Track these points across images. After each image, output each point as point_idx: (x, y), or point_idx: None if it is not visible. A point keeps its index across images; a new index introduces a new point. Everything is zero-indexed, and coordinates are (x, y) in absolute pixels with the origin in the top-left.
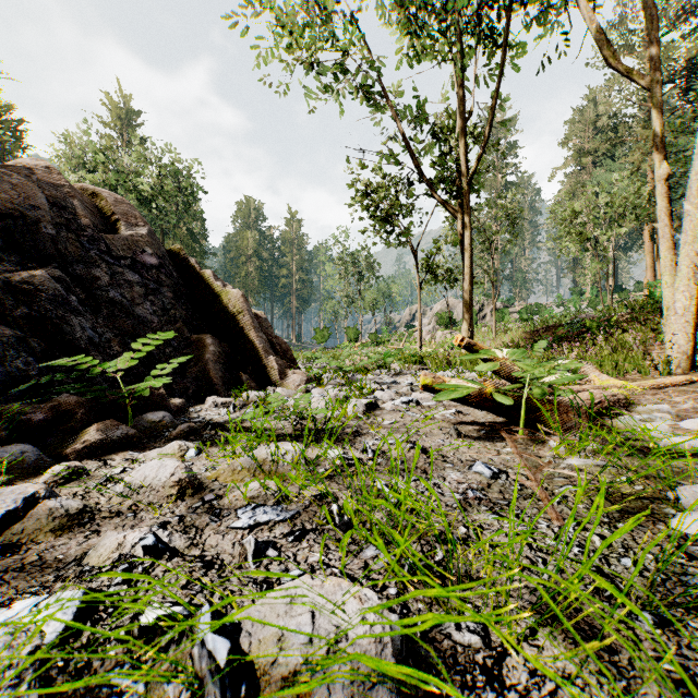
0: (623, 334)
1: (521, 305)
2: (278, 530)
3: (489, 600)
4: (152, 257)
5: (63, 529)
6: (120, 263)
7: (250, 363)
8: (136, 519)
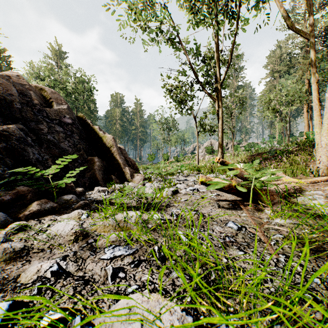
0: (295, 156)
1: (245, 143)
2: (126, 260)
3: (243, 305)
4: (69, 119)
5: (11, 259)
6: (53, 122)
7: (116, 170)
8: (51, 253)
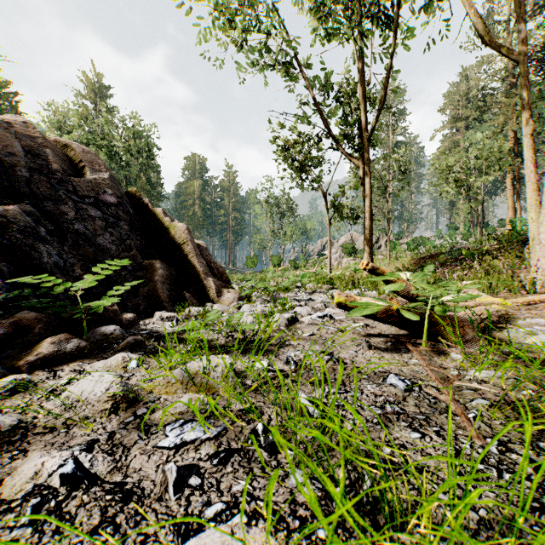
0: (493, 260)
1: (409, 238)
2: (204, 450)
3: None
4: (111, 197)
5: None
6: (84, 201)
7: (192, 284)
8: (67, 436)
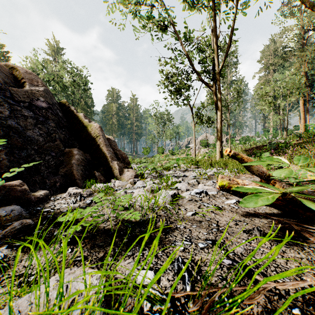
0: (301, 149)
1: (239, 137)
2: None
3: None
4: (43, 103)
5: None
6: (20, 104)
7: (102, 165)
8: None
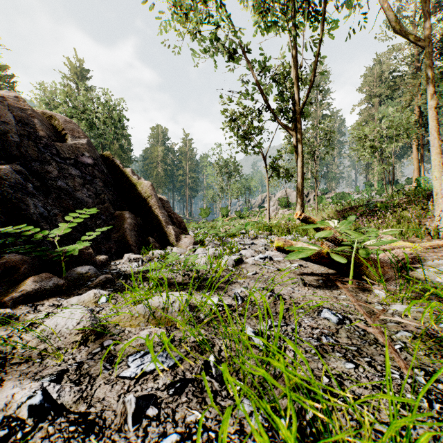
0: (403, 211)
1: (333, 193)
2: (161, 380)
3: None
4: (89, 159)
5: None
6: (66, 162)
7: (155, 231)
8: (41, 366)
